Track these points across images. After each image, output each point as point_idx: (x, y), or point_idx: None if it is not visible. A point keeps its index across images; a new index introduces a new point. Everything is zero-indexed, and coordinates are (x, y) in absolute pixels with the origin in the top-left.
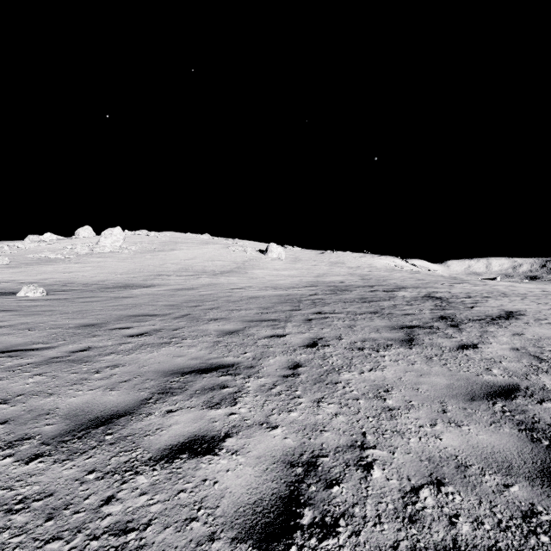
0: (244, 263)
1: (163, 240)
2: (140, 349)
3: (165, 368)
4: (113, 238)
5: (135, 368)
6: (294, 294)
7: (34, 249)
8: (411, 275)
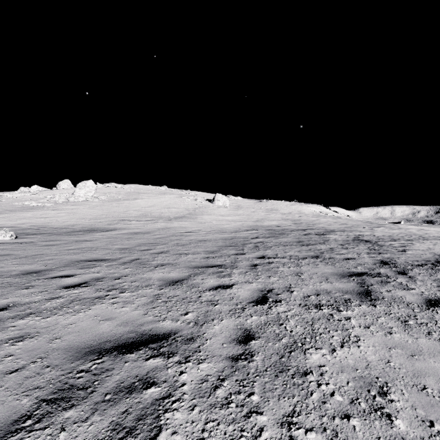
0: (194, 209)
1: (128, 191)
2: (67, 307)
3: (82, 341)
4: (86, 189)
5: (43, 343)
6: (237, 237)
7: (19, 198)
8: (335, 219)
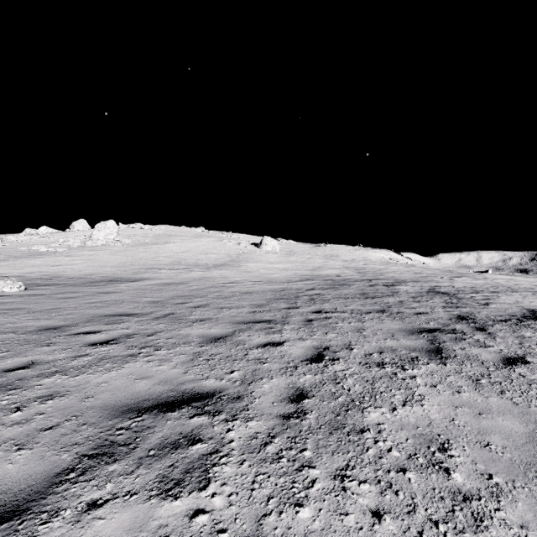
0: (237, 256)
1: (157, 233)
2: (97, 365)
3: (118, 399)
4: (106, 231)
5: (75, 401)
6: (289, 288)
7: (26, 242)
8: (407, 268)
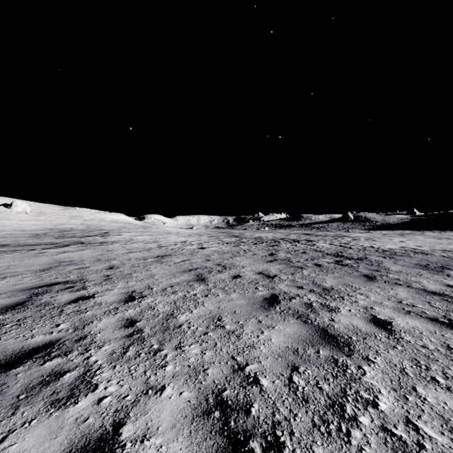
0: None
1: None
2: None
3: None
4: None
5: None
6: (35, 232)
7: None
8: (123, 225)
